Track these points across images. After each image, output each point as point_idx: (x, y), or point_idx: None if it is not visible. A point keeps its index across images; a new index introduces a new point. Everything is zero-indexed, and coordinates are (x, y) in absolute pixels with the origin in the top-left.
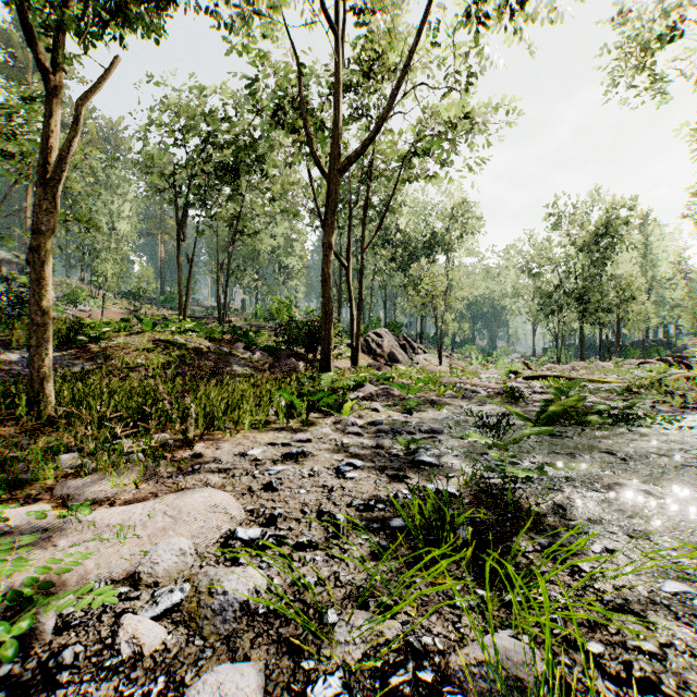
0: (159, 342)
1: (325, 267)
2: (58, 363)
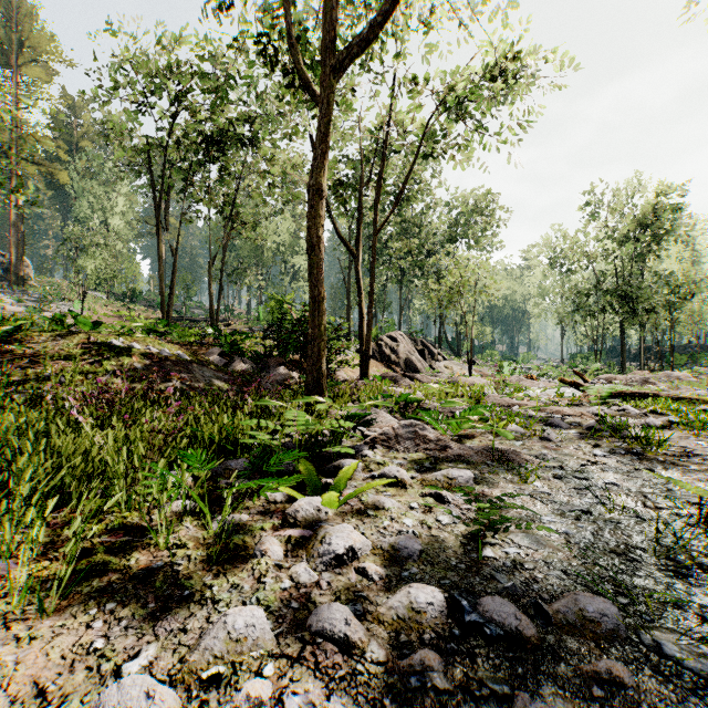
0: (92, 346)
1: (311, 225)
2: None
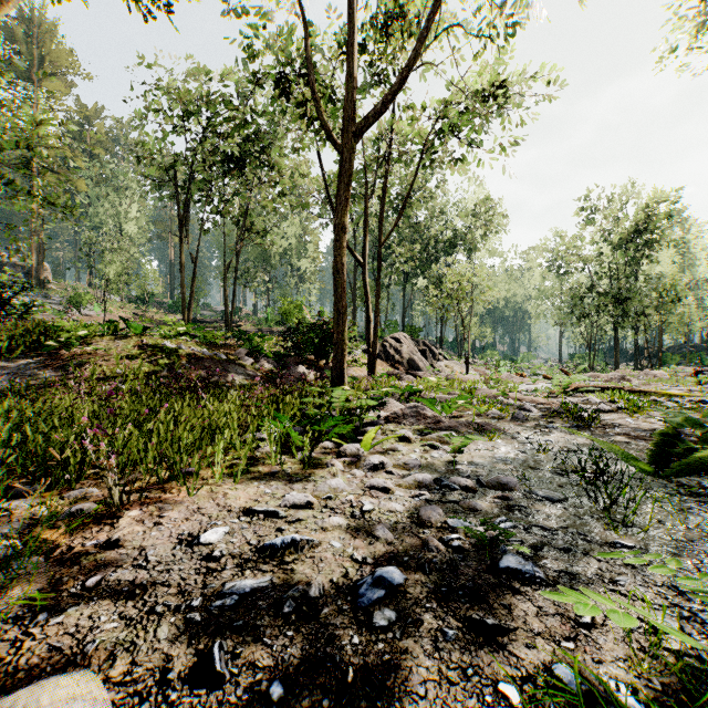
0: (146, 348)
1: (337, 255)
2: (20, 372)
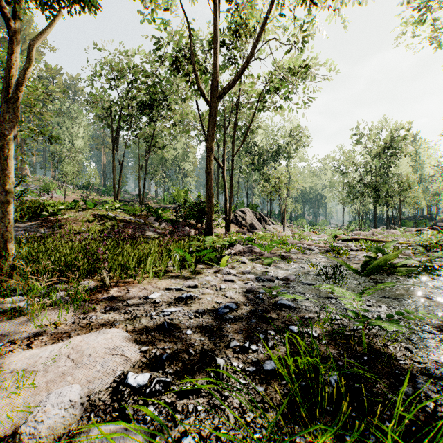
0: (97, 216)
1: (208, 164)
2: (28, 229)
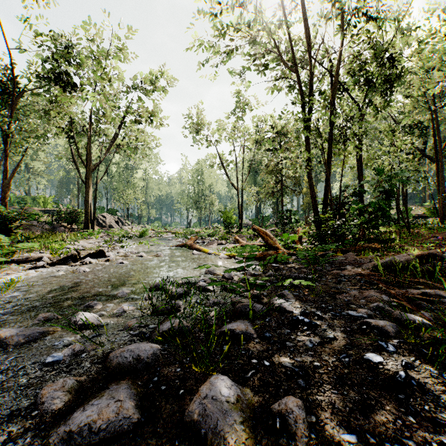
0: None
1: (86, 198)
2: None
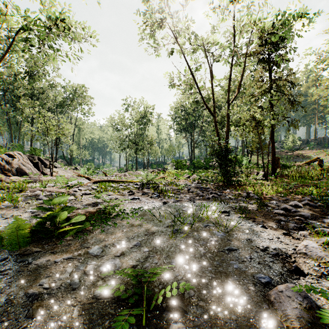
0: None
1: None
2: None
